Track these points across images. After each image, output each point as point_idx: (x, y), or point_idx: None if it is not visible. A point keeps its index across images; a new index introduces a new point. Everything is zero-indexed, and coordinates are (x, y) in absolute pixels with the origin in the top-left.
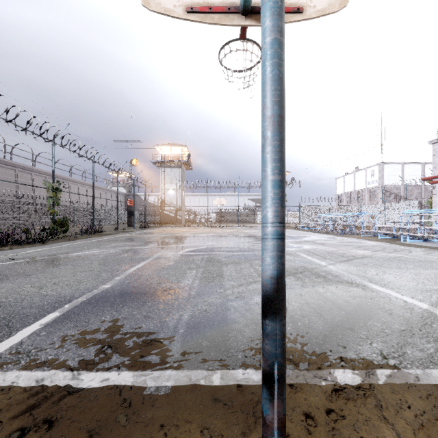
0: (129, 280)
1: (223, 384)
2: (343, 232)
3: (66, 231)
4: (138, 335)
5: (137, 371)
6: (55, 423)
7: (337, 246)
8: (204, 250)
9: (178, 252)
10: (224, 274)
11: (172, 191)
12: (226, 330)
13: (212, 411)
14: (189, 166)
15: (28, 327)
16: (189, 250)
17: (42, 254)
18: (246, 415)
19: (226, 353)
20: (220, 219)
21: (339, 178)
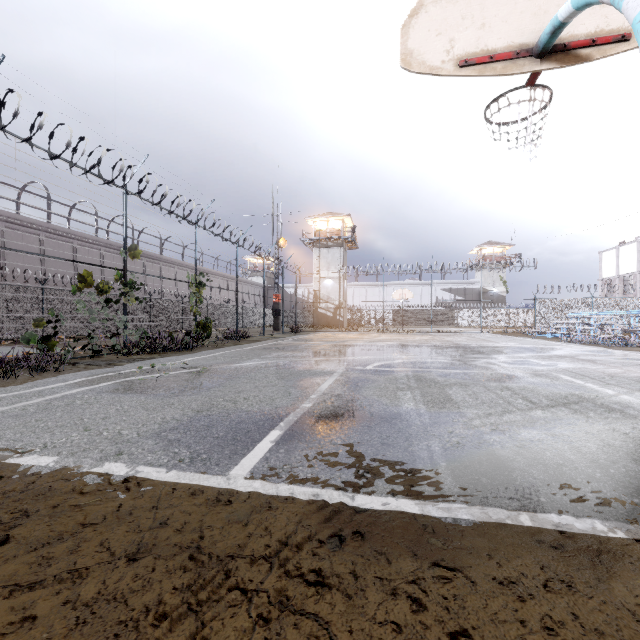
0: (330, 400)
1: (537, 526)
2: (624, 342)
3: (209, 336)
4: (390, 462)
5: (418, 501)
6: (365, 535)
7: (620, 365)
8: (401, 366)
9: (367, 367)
10: (454, 398)
11: (329, 281)
12: (505, 469)
13: (541, 551)
14: (354, 244)
15: (260, 443)
16: (380, 365)
17: (202, 363)
18: (591, 561)
19: (521, 494)
20: (399, 320)
21: (606, 251)
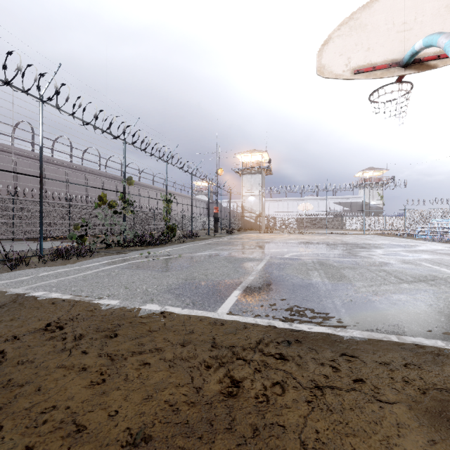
0: (265, 275)
1: (402, 342)
2: None
3: (174, 235)
4: (310, 309)
5: (329, 327)
6: (302, 341)
7: None
8: (308, 255)
9: (284, 256)
10: (347, 276)
11: (252, 198)
12: (382, 314)
13: (403, 352)
14: (269, 171)
15: (230, 297)
16: (293, 255)
17: (175, 253)
18: (433, 357)
19: (392, 326)
20: (302, 225)
21: None
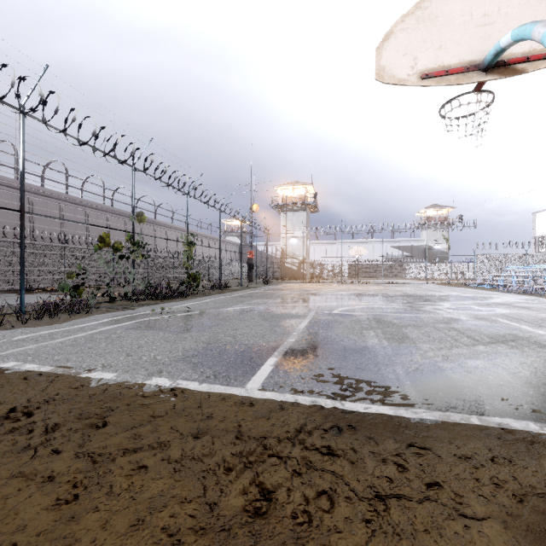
0: (309, 336)
1: (485, 425)
2: None
3: (198, 286)
4: (366, 381)
5: (391, 407)
6: (356, 427)
7: None
8: (362, 310)
9: (333, 311)
10: (410, 336)
11: (294, 240)
12: (457, 387)
13: (488, 440)
14: (315, 208)
15: (263, 366)
16: (344, 310)
17: (198, 308)
18: (526, 447)
19: (470, 404)
20: (354, 273)
21: (539, 212)
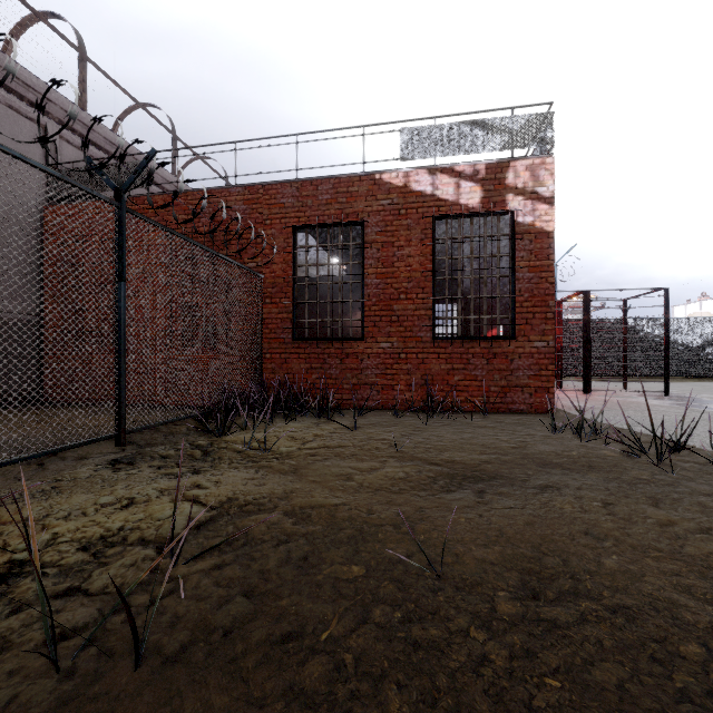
0: None
1: None
2: None
3: None
4: None
5: None
6: None
7: None
8: None
9: None
10: None
11: None
12: None
13: None
14: None
15: None
16: None
17: None
18: None
19: None
20: None
21: (677, 306)
